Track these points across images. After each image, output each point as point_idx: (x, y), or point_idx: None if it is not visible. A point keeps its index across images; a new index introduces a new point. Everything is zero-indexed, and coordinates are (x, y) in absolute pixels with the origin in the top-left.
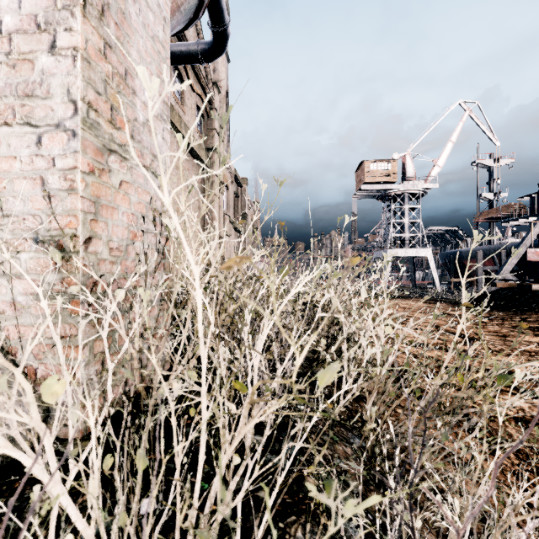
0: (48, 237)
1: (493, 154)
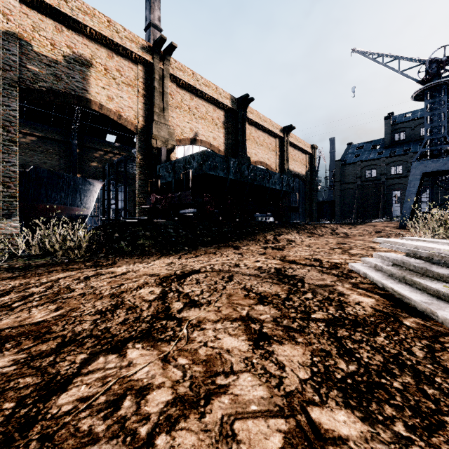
0: None
1: None
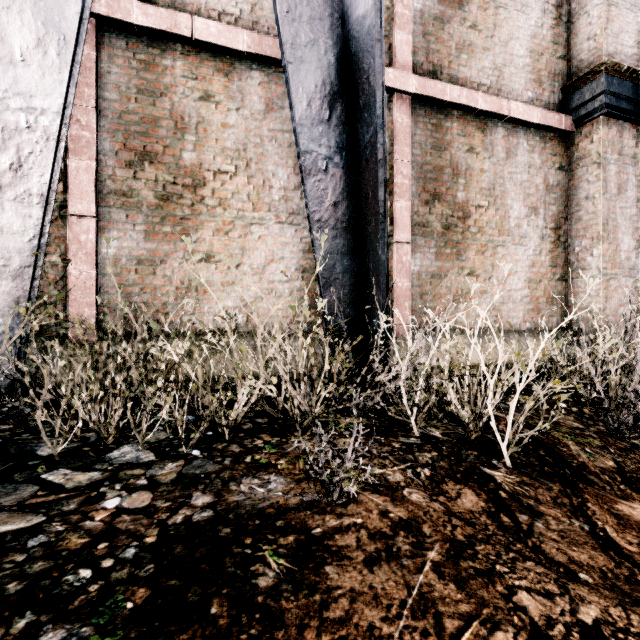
0: (590, 309)
1: None
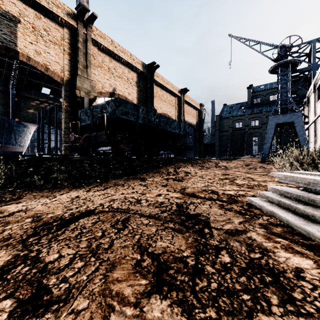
0: None
1: None
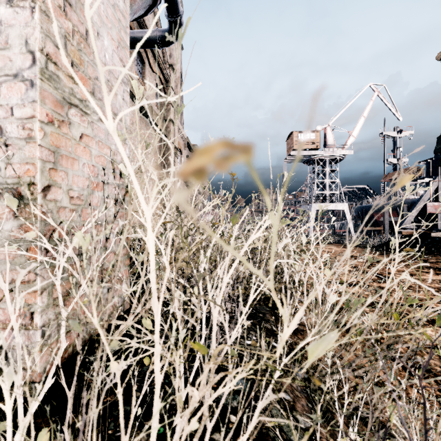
0: (6, 185)
1: (396, 127)
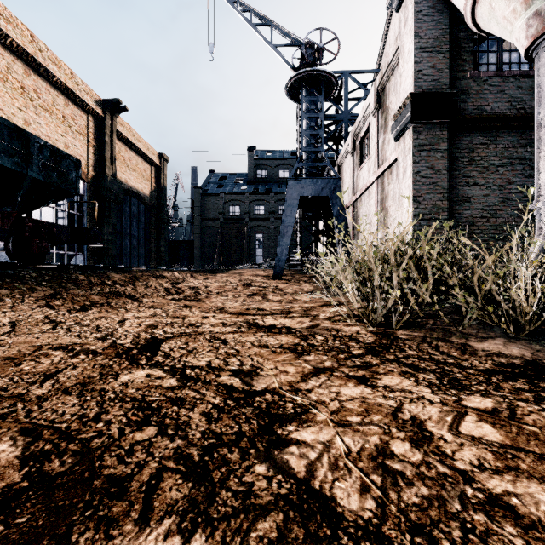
0: None
1: None
